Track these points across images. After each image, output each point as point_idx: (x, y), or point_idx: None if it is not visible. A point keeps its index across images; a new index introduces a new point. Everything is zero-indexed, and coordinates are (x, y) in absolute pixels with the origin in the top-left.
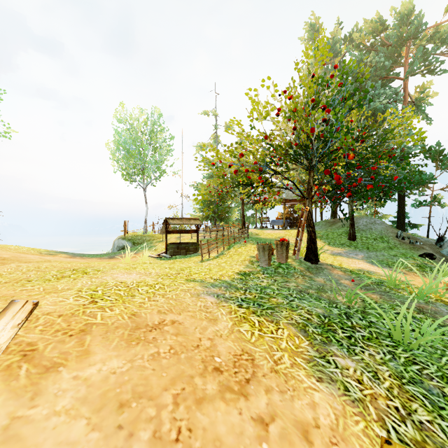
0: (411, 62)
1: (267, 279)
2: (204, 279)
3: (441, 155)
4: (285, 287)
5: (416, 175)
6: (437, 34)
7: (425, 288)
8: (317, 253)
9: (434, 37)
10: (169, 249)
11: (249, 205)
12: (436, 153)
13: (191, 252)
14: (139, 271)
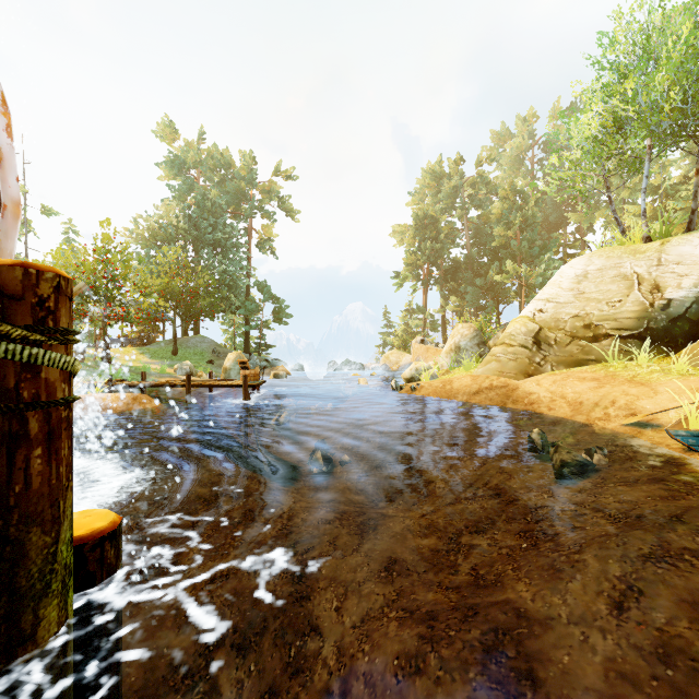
0: (250, 207)
1: None
2: None
3: (267, 290)
4: None
5: (251, 303)
6: (269, 190)
7: (149, 366)
8: (111, 357)
9: (268, 191)
10: None
11: (85, 319)
12: (264, 287)
13: None
14: None
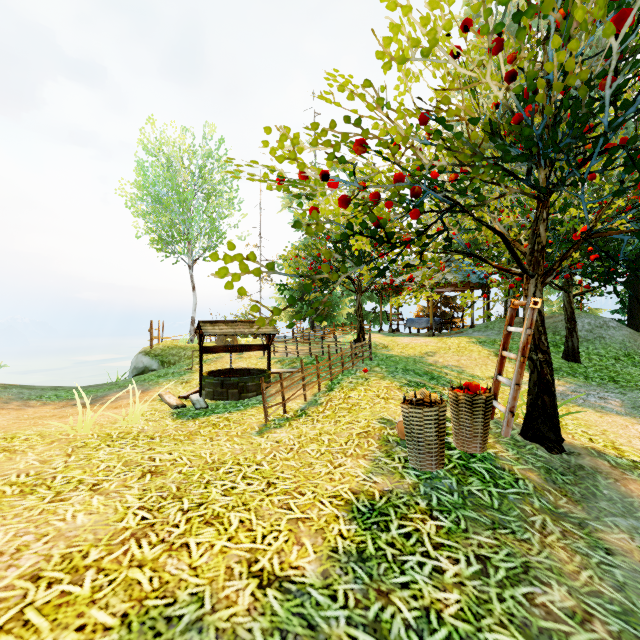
0: None
1: (450, 554)
2: (215, 591)
3: None
4: (544, 634)
5: None
6: None
7: None
8: (558, 420)
9: None
10: (205, 387)
11: (369, 293)
12: None
13: (251, 393)
14: (7, 523)
